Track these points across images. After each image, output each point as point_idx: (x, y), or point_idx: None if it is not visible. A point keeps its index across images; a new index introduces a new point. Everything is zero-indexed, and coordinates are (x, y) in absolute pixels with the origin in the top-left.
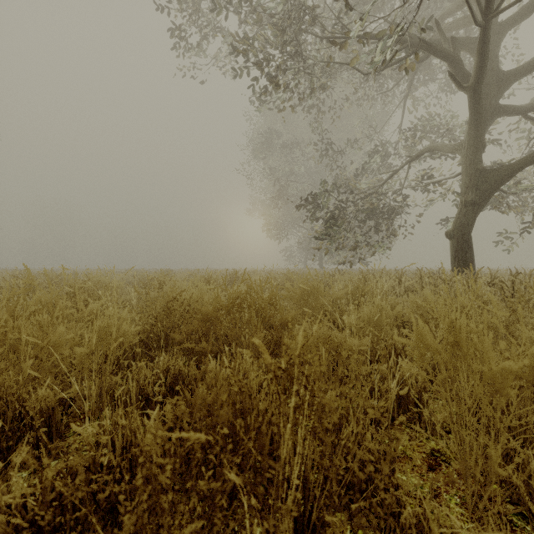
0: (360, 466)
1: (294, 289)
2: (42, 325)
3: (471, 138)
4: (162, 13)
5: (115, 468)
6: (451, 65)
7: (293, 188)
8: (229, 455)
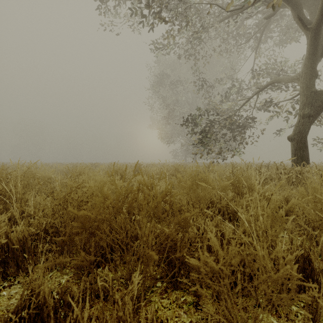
0: None
1: (184, 180)
2: None
3: (307, 68)
4: None
5: None
6: (294, 15)
7: (178, 111)
8: None
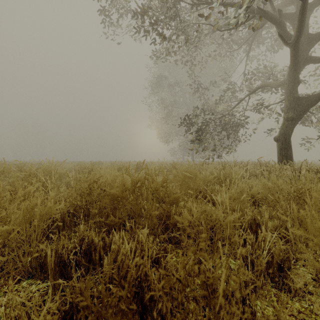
0: None
1: (178, 175)
2: None
3: (290, 77)
4: None
5: None
6: (278, 30)
7: (176, 112)
8: None
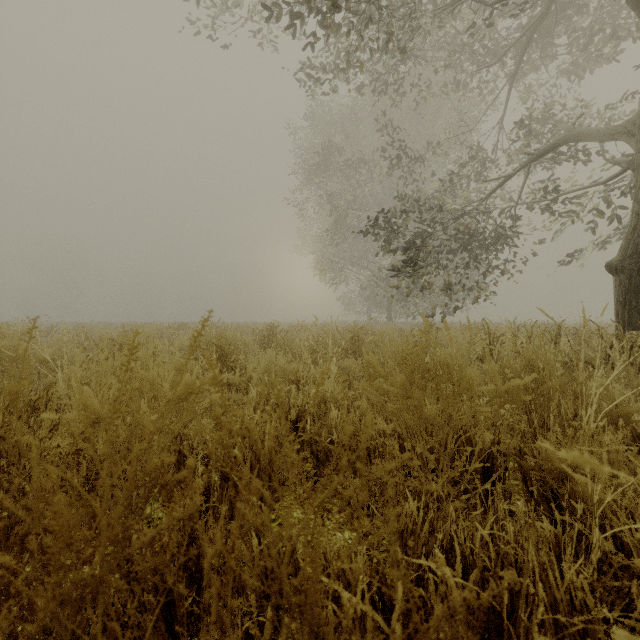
0: None
1: (386, 374)
2: None
3: None
4: None
5: None
6: None
7: (354, 217)
8: None
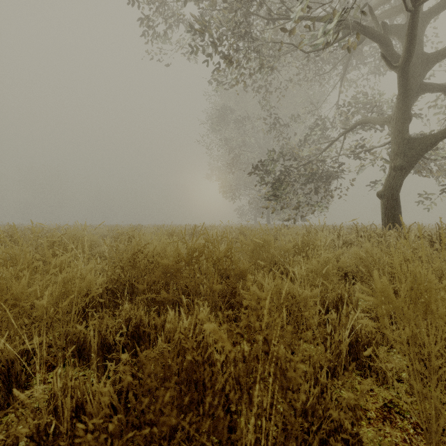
0: (318, 426)
1: (247, 242)
2: (6, 278)
3: (399, 111)
4: (133, 5)
5: (63, 434)
6: (382, 48)
7: (245, 157)
8: (180, 434)
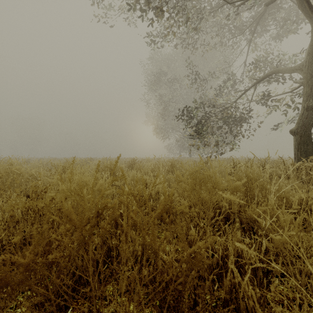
0: None
1: (184, 180)
2: None
3: (312, 57)
4: None
5: None
6: None
7: (173, 107)
8: None
